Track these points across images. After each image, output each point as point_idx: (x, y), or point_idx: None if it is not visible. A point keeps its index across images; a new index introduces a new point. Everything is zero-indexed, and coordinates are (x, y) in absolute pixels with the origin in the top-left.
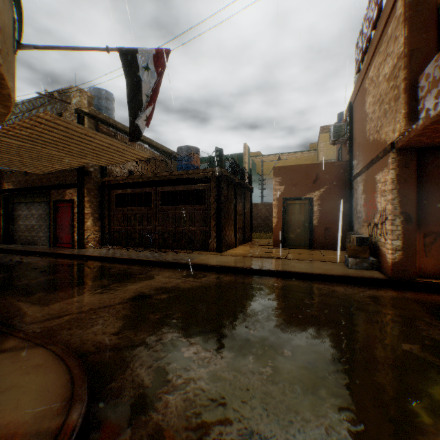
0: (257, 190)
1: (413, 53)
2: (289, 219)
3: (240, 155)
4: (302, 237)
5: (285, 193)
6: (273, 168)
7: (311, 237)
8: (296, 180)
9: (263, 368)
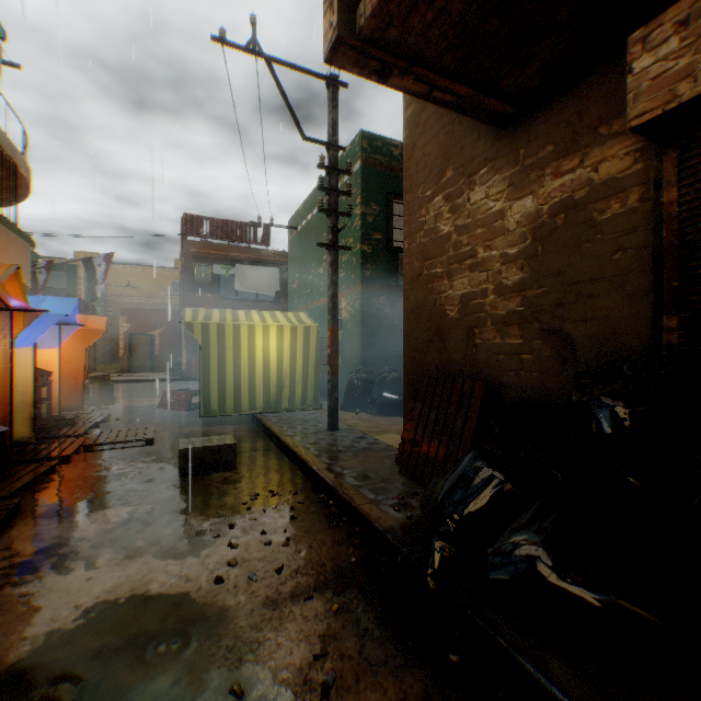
0: (99, 312)
1: (185, 285)
2: (136, 350)
3: (74, 267)
4: (147, 364)
5: (132, 330)
6: (121, 309)
7: (154, 364)
8: (142, 320)
9: (116, 391)
